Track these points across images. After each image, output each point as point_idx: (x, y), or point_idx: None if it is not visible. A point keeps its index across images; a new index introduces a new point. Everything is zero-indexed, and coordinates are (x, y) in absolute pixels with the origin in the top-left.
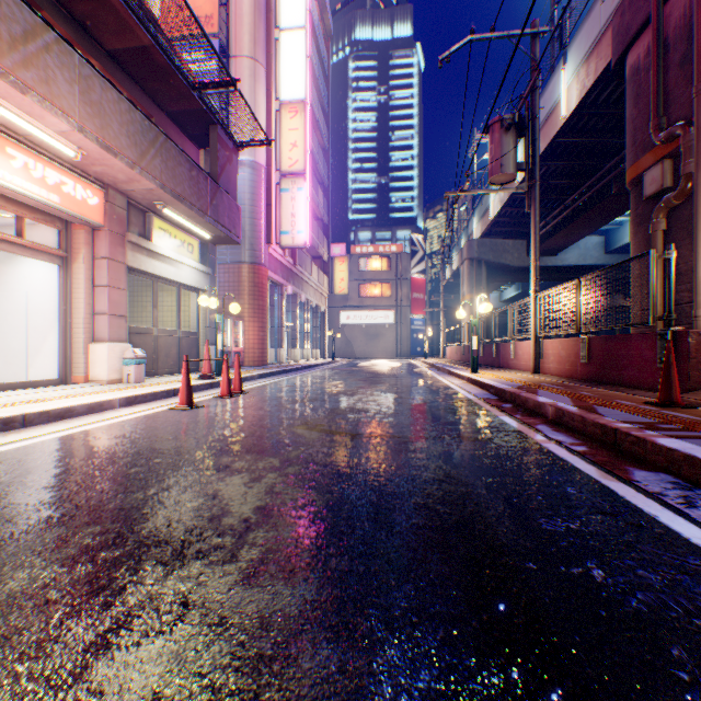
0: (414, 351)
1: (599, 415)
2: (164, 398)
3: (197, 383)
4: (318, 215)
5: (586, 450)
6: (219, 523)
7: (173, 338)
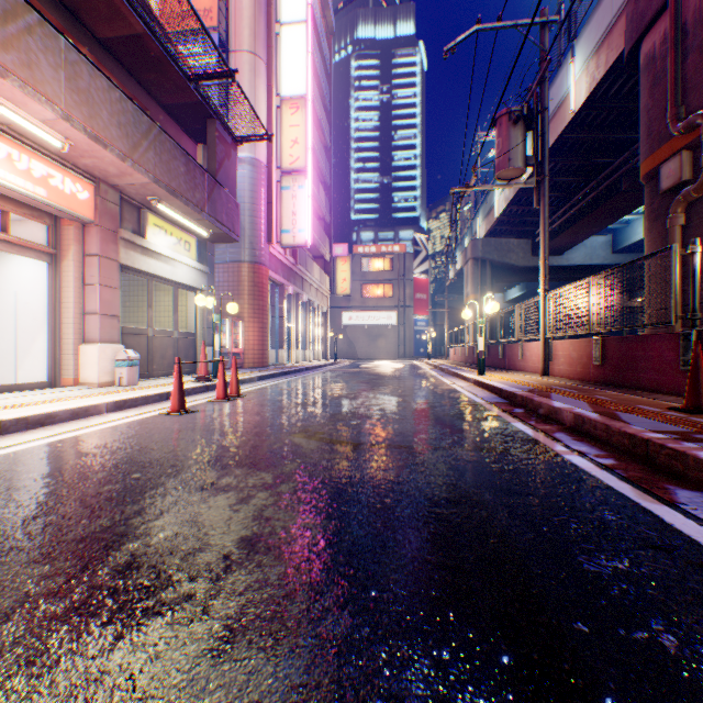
0: (417, 352)
1: (625, 423)
2: (157, 402)
3: (192, 386)
4: (319, 214)
5: (615, 464)
6: (193, 560)
7: (169, 339)
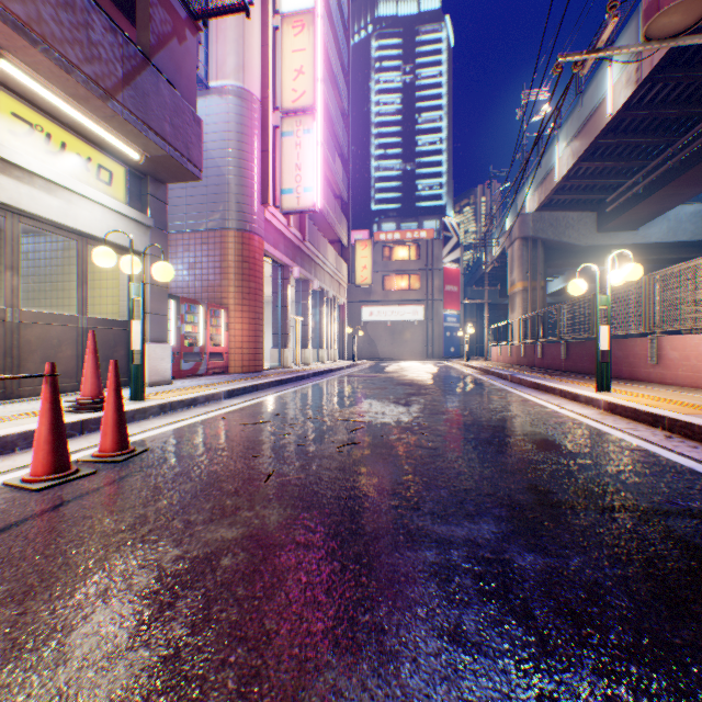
0: (447, 351)
1: None
2: None
3: (21, 430)
4: (335, 190)
5: None
6: None
7: (65, 330)
